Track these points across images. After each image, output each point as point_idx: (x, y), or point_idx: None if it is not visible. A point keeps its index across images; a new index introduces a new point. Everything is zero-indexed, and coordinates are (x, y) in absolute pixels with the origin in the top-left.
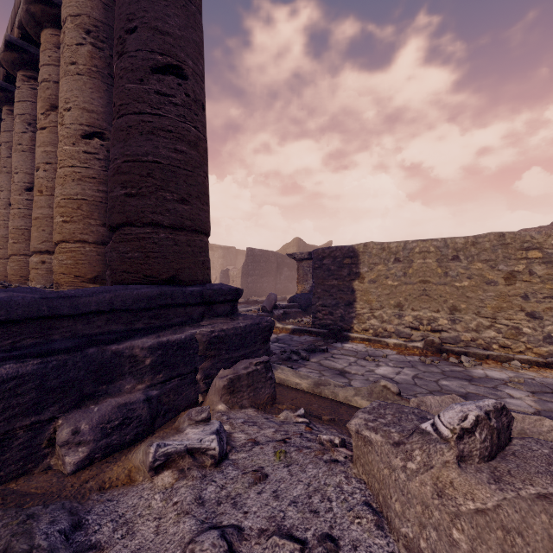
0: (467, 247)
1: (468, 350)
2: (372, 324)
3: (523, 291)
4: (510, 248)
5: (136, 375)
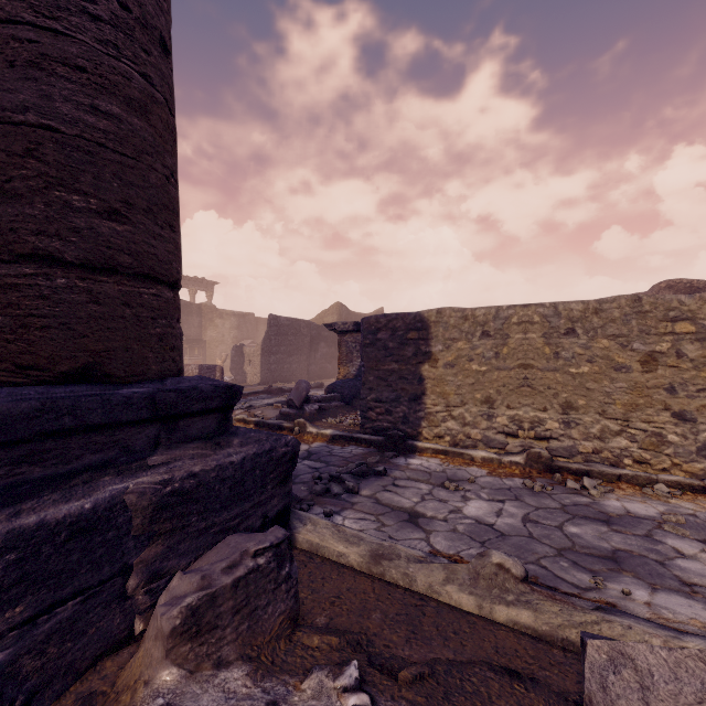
0: (586, 316)
1: (591, 468)
2: (450, 428)
3: (667, 381)
4: (649, 318)
5: None
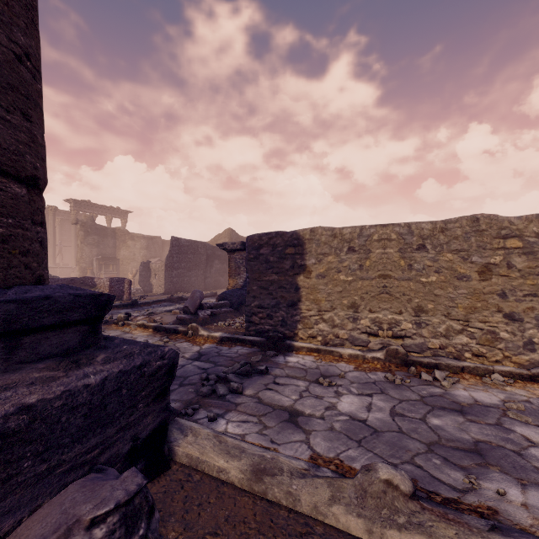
0: (434, 234)
1: (439, 361)
2: (321, 329)
3: (500, 288)
4: (485, 235)
5: None
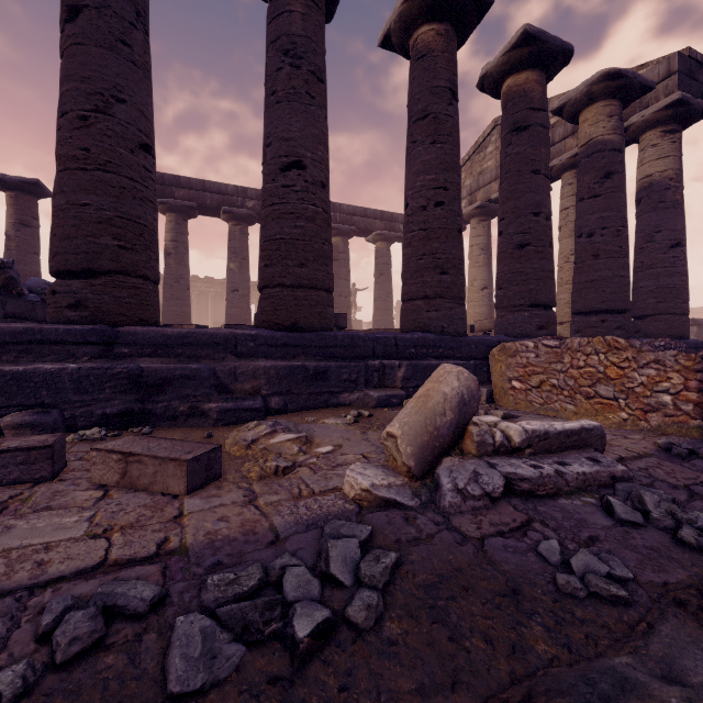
0: None
1: None
2: None
3: None
4: None
5: None
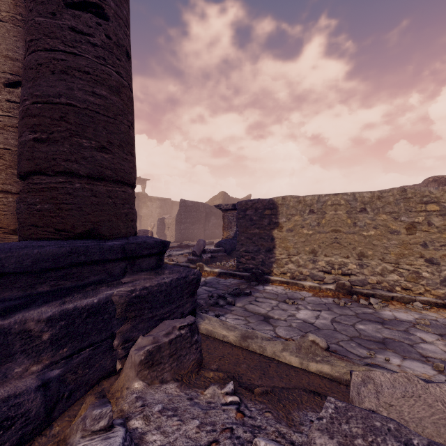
0: (373, 201)
1: (375, 292)
2: (290, 268)
3: (422, 240)
4: (411, 202)
5: (32, 353)
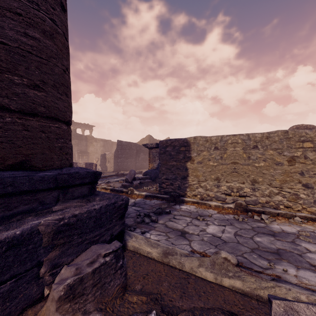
0: (263, 140)
1: (265, 209)
2: (199, 191)
3: (300, 169)
4: (291, 140)
5: None
